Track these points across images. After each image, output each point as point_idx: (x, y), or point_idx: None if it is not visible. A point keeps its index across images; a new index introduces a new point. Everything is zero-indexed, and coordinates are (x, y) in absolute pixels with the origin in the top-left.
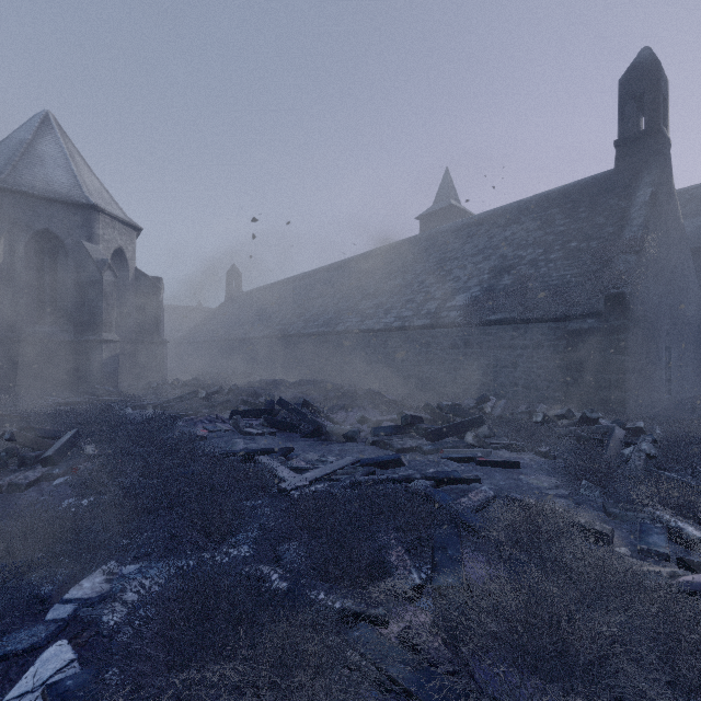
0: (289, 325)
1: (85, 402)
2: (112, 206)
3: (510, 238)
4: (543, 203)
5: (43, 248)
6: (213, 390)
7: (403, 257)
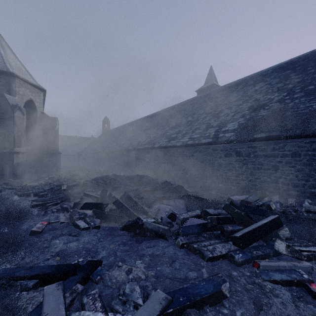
0: (130, 144)
1: None
2: (27, 76)
3: (259, 89)
4: (278, 69)
5: None
6: (73, 184)
7: (191, 107)
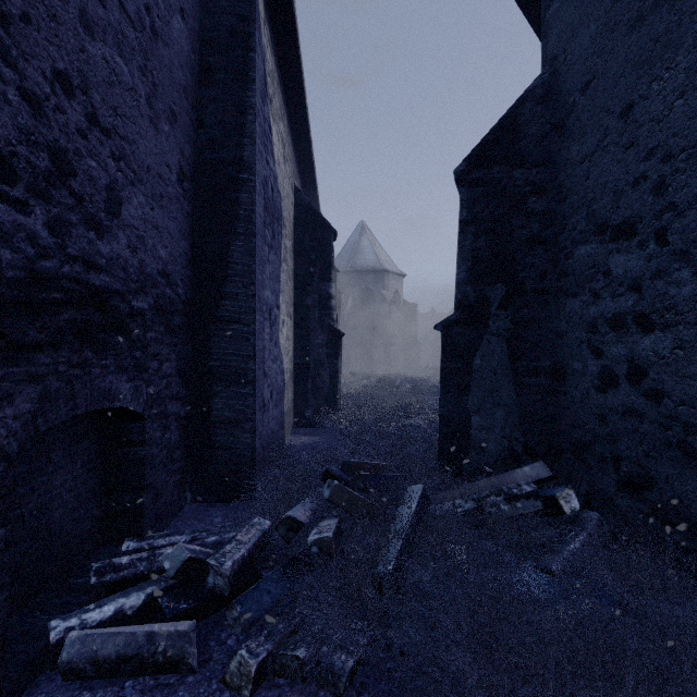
0: None
1: (386, 375)
2: (392, 266)
3: None
4: None
5: (364, 296)
6: None
7: None
